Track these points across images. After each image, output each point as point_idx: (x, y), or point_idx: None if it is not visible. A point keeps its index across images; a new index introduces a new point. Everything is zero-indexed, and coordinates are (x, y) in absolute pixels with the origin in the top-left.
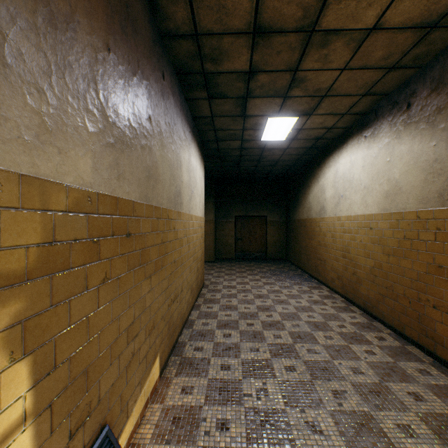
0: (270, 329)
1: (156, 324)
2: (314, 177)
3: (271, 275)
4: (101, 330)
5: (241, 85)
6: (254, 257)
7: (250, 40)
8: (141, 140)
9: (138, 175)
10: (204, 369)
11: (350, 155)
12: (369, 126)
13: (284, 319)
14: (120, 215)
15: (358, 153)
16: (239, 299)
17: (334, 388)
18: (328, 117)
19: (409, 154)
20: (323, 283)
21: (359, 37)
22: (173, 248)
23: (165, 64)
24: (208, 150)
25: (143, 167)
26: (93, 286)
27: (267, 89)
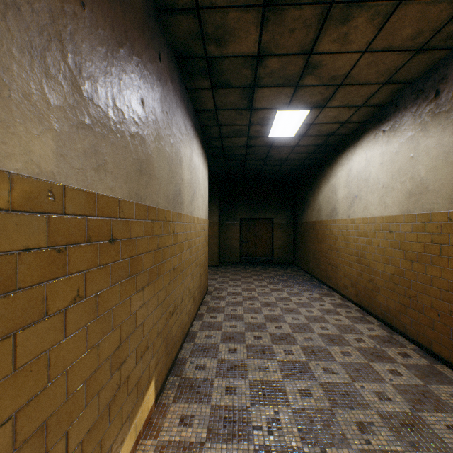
0: (280, 343)
1: (150, 343)
2: (324, 177)
3: (279, 280)
4: (70, 365)
5: (248, 71)
6: (260, 261)
7: (259, 16)
8: (130, 126)
9: (126, 168)
10: (207, 393)
11: (365, 151)
12: (389, 119)
13: (295, 331)
14: (100, 216)
15: (375, 149)
16: (244, 307)
17: (359, 419)
18: (343, 110)
19: (438, 148)
20: (334, 290)
21: (386, 10)
22: (171, 253)
23: (162, 44)
24: (211, 148)
25: (133, 159)
26: (57, 310)
27: (276, 76)
